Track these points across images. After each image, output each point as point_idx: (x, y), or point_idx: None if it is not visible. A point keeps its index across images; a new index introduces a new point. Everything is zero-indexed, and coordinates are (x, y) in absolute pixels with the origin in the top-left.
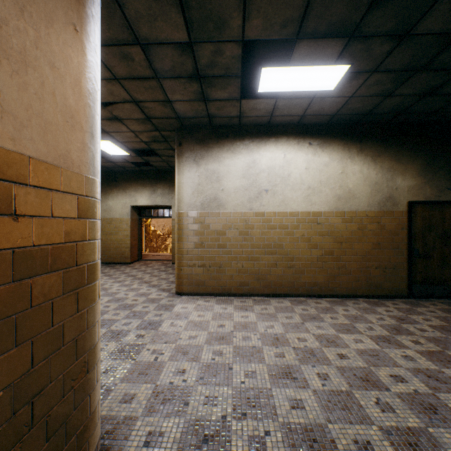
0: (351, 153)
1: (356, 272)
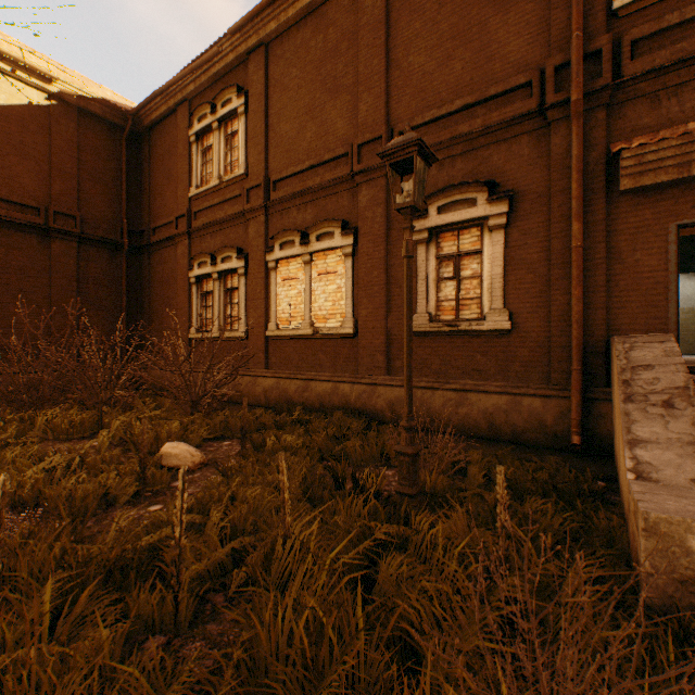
0: (688, 276)
1: (692, 341)
